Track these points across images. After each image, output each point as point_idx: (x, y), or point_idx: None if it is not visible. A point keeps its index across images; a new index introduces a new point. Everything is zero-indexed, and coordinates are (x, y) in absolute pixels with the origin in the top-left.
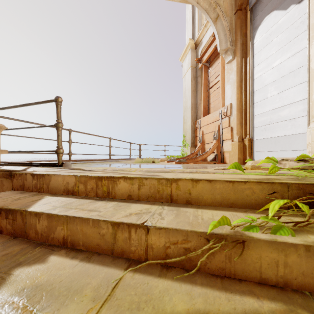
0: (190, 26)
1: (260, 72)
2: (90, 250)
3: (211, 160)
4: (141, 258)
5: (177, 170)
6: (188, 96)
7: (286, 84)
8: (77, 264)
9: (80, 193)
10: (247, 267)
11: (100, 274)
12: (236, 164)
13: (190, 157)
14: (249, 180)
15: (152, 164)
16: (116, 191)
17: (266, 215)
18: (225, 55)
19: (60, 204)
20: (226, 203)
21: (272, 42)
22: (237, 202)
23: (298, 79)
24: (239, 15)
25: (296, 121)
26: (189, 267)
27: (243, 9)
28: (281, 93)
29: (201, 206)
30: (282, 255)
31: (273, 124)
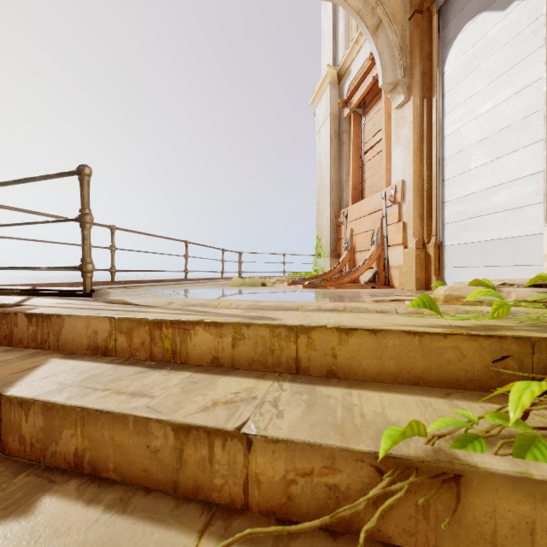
0: (328, 43)
1: (456, 124)
2: (130, 482)
3: (367, 282)
4: (235, 503)
5: (308, 304)
6: (326, 167)
7: (504, 145)
8: (97, 518)
9: (119, 351)
10: (463, 532)
11: (144, 545)
12: (425, 298)
13: (329, 275)
14: (453, 332)
15: (261, 288)
16: (189, 349)
17: (490, 404)
18: (392, 93)
19: (75, 379)
20: (407, 377)
21: (477, 69)
22: (429, 374)
23: (527, 135)
24: (418, 21)
25: (523, 213)
26: (337, 526)
27: (425, 10)
28: (495, 161)
29: (358, 382)
30: (543, 510)
31: (479, 217)
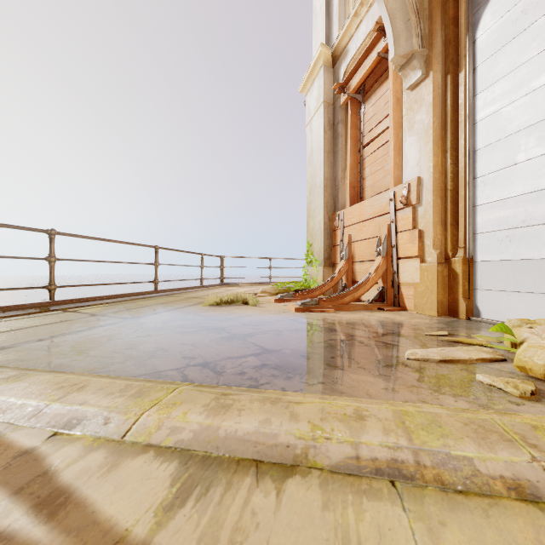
0: (321, 22)
1: (495, 105)
2: None
3: (372, 301)
4: None
5: (326, 433)
6: (318, 162)
7: None
8: None
9: None
10: None
11: None
12: None
13: (324, 289)
14: None
15: (242, 311)
16: None
17: None
18: (405, 68)
19: None
20: None
21: (529, 29)
22: None
23: None
24: None
25: None
26: None
27: None
28: None
29: None
30: None
31: (533, 227)
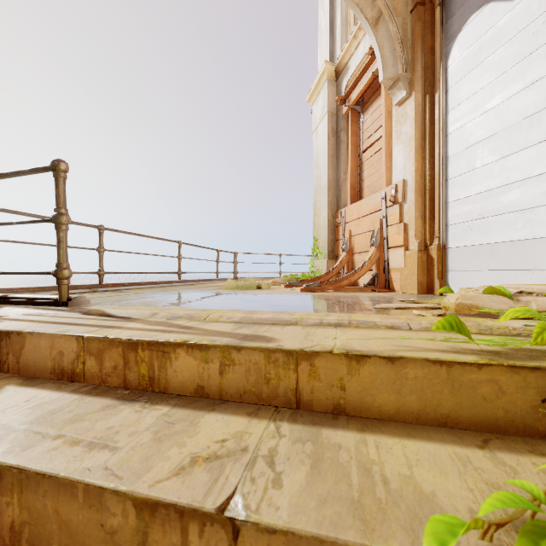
0: (326, 39)
1: (461, 121)
2: None
3: (367, 285)
4: None
5: (308, 317)
6: (323, 166)
7: (513, 143)
8: None
9: (88, 376)
10: None
11: None
12: (452, 318)
13: (327, 277)
14: (490, 362)
15: (256, 292)
16: (169, 376)
17: (543, 458)
18: (393, 88)
19: (25, 419)
20: (432, 416)
21: (484, 63)
22: (460, 413)
23: (539, 132)
24: (420, 14)
25: (535, 214)
26: None
27: (427, 2)
28: (503, 160)
29: (372, 421)
30: None
31: (486, 219)
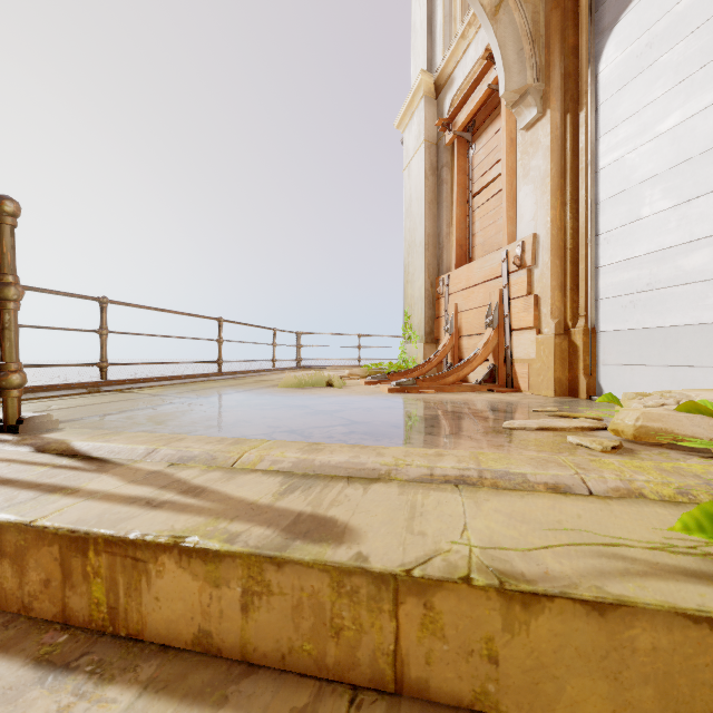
0: (422, 42)
1: (619, 150)
2: None
3: (481, 382)
4: None
5: (407, 461)
6: (418, 215)
7: (701, 180)
8: None
9: None
10: None
11: None
12: None
13: (424, 370)
14: None
15: (326, 392)
16: (146, 607)
17: None
18: (519, 105)
19: None
20: None
21: (654, 65)
22: None
23: None
24: None
25: None
26: None
27: None
28: (684, 205)
29: None
30: None
31: (657, 291)
